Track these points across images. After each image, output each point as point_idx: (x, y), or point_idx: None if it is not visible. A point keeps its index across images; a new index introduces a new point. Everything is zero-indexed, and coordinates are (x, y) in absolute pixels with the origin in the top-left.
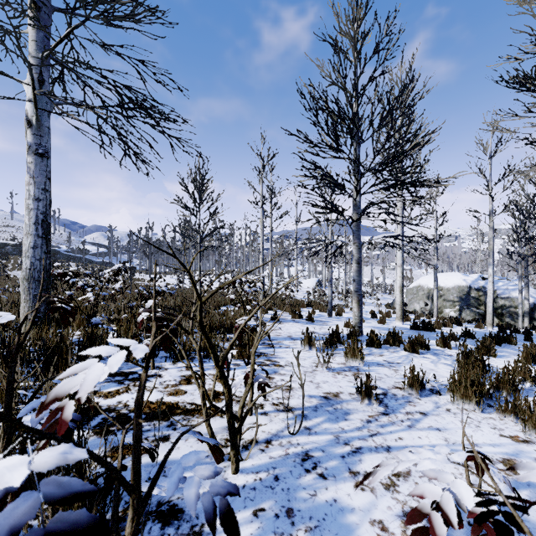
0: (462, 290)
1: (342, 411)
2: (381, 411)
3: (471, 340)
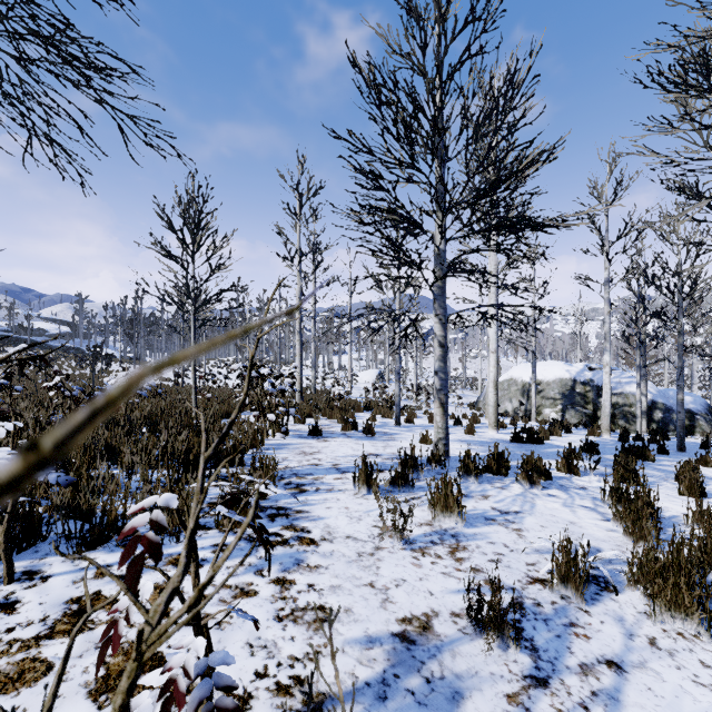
0: (565, 384)
1: (446, 688)
2: (529, 672)
3: (596, 456)
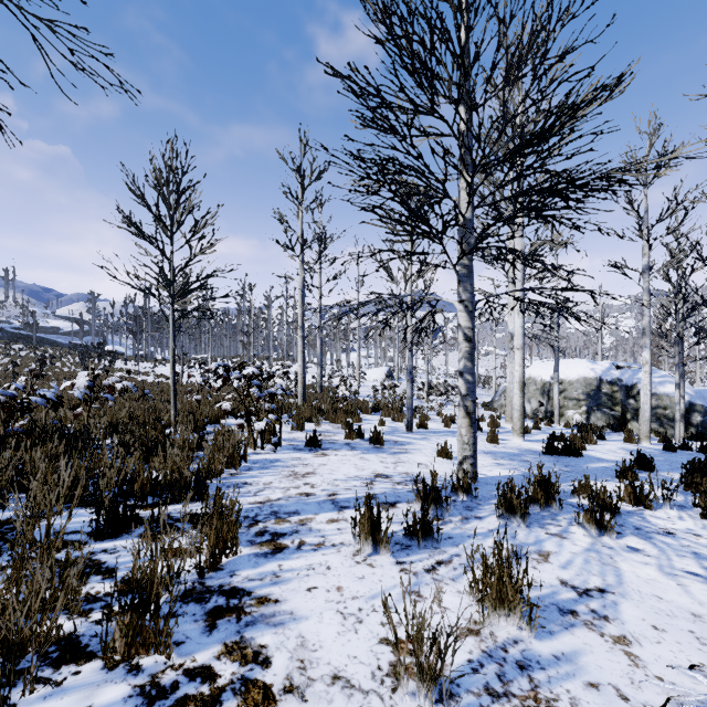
0: (590, 383)
1: None
2: None
3: (652, 475)
